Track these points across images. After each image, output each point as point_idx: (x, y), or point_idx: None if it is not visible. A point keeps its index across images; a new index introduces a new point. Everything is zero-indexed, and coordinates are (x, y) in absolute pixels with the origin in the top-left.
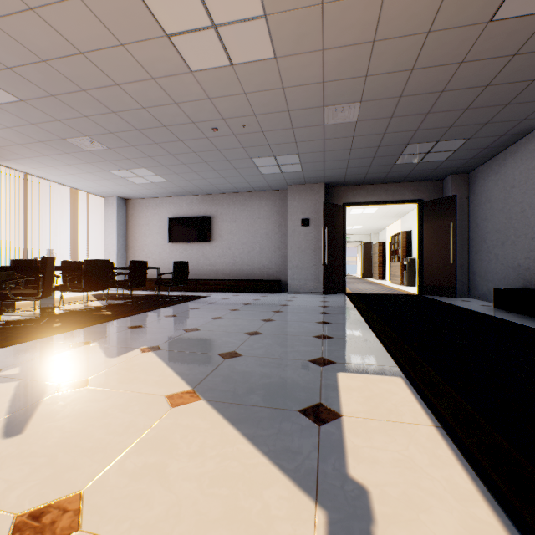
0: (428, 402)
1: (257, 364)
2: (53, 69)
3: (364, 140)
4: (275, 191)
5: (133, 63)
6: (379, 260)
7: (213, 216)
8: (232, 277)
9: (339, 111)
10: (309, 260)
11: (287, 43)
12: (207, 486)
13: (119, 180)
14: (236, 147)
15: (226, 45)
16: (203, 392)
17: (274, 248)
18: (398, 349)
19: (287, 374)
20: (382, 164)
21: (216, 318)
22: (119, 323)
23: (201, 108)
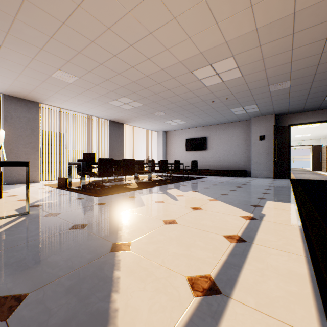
0: (298, 208)
1: (235, 197)
2: (158, 95)
3: (297, 93)
4: (243, 121)
5: (185, 88)
6: (326, 158)
7: (207, 137)
8: (218, 168)
9: (278, 85)
10: (264, 159)
11: (248, 71)
12: (225, 209)
13: (166, 124)
14: (222, 106)
15: (221, 77)
16: (218, 200)
17: (242, 153)
18: (301, 198)
19: (246, 199)
20: (314, 101)
21: (214, 185)
22: (176, 184)
23: (207, 96)
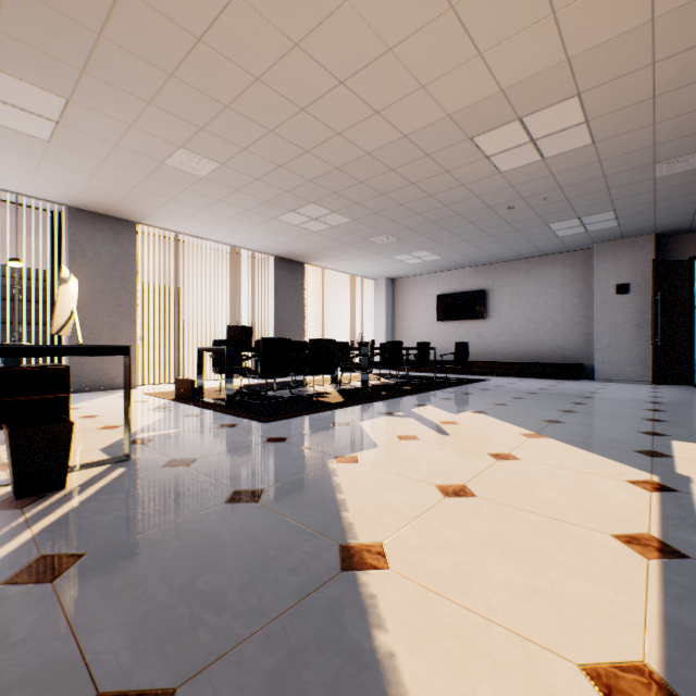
0: None
1: (583, 428)
2: (386, 197)
3: None
4: (573, 251)
5: (450, 180)
6: None
7: (488, 290)
8: (513, 360)
9: (678, 162)
10: (628, 338)
11: (609, 131)
12: (578, 461)
13: (395, 263)
14: (531, 218)
15: (540, 149)
16: (546, 435)
17: (572, 324)
18: None
19: (616, 436)
20: None
21: (517, 398)
22: (428, 395)
23: (500, 195)
